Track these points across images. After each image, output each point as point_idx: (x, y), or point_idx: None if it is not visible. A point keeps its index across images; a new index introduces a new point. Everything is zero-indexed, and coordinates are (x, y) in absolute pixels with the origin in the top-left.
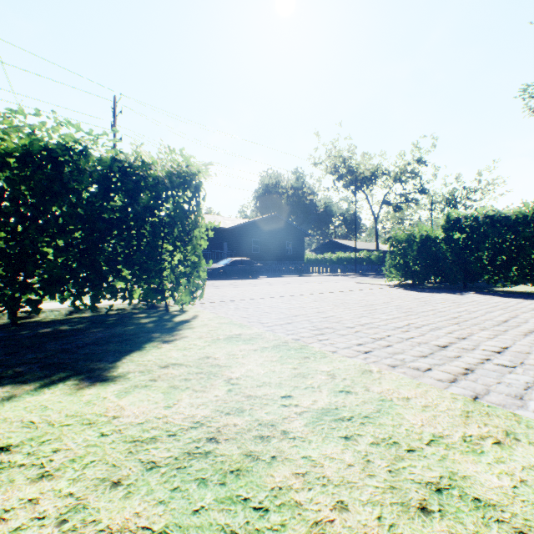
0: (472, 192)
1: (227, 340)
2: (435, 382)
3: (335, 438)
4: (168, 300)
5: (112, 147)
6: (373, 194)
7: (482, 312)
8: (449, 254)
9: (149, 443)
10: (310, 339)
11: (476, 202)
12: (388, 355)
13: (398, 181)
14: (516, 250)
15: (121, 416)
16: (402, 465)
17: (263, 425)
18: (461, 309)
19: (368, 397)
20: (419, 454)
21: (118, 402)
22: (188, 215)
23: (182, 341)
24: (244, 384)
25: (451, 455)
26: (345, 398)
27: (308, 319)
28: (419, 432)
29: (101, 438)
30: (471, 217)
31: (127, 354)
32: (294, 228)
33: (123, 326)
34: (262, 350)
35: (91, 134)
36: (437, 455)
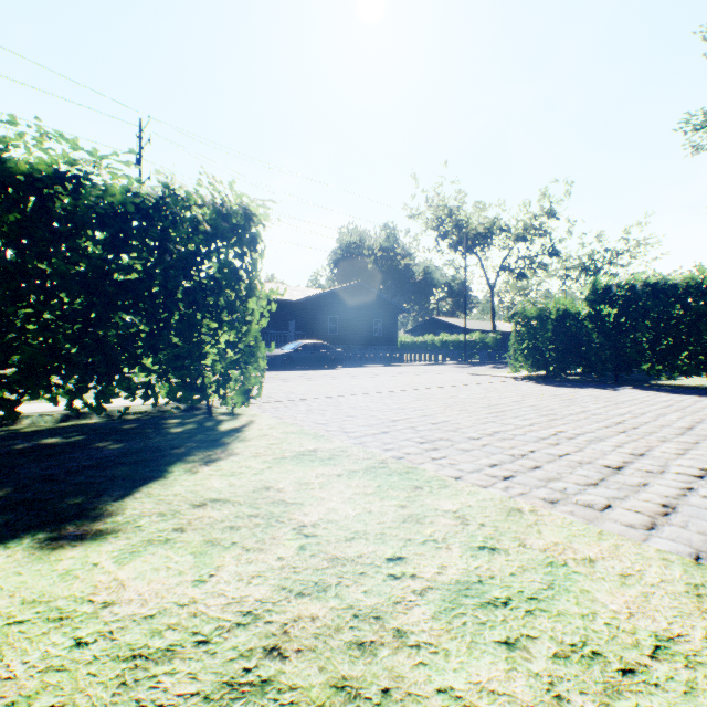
0: (618, 255)
1: (296, 459)
2: (624, 530)
3: (488, 645)
4: (211, 399)
5: (127, 176)
6: (488, 257)
7: (653, 415)
8: (595, 336)
9: (160, 662)
10: (419, 457)
11: (622, 268)
12: (539, 482)
13: (521, 240)
14: (688, 330)
15: (117, 603)
16: (623, 706)
17: (361, 619)
18: (622, 410)
19: (527, 559)
20: (645, 680)
21: (115, 573)
22: (240, 278)
23: (229, 462)
24: (324, 535)
25: (704, 683)
26: (491, 561)
27: (412, 427)
28: (630, 630)
29: (74, 651)
30: (626, 285)
31: (143, 483)
32: (385, 301)
33: (143, 438)
34: (349, 476)
35: (96, 157)
36: (678, 681)
